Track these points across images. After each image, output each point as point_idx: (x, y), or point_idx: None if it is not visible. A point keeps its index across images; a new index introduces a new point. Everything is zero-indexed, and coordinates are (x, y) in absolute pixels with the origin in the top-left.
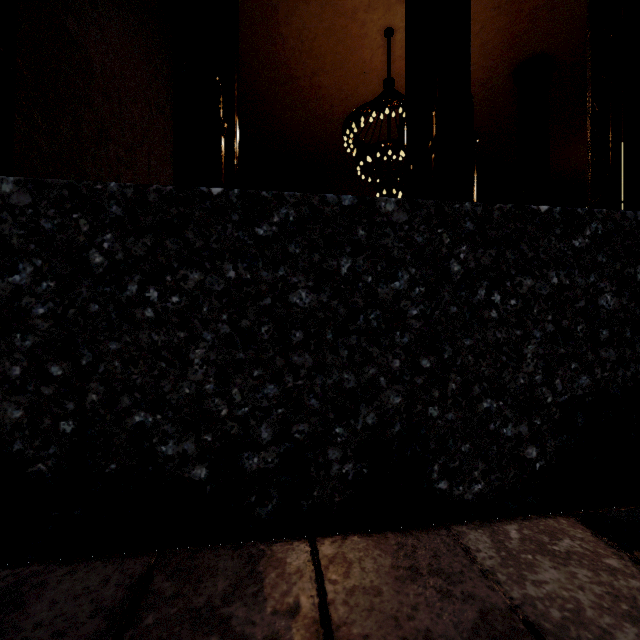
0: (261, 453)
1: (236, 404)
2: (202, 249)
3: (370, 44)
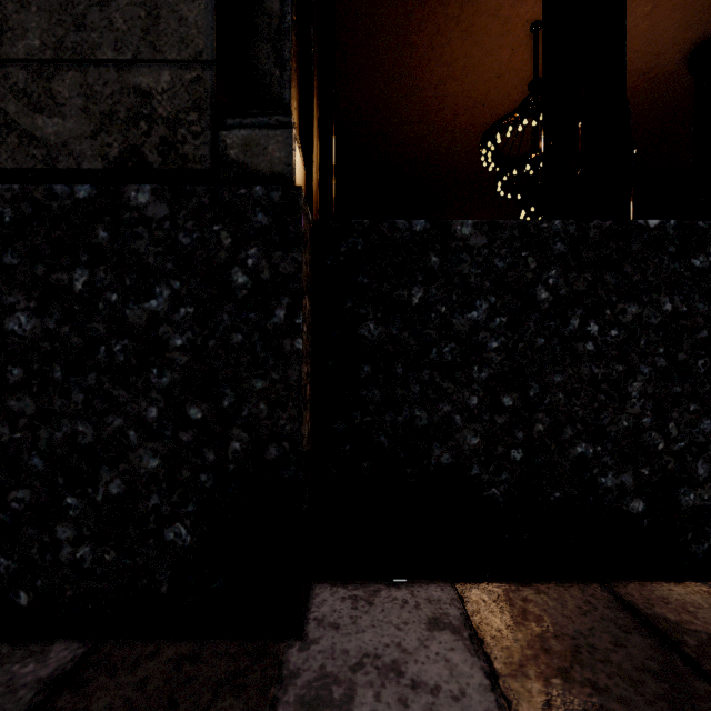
0: (697, 490)
1: (672, 439)
2: (639, 282)
3: (511, 42)
